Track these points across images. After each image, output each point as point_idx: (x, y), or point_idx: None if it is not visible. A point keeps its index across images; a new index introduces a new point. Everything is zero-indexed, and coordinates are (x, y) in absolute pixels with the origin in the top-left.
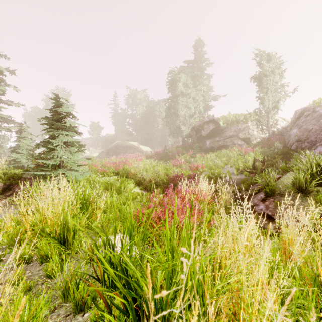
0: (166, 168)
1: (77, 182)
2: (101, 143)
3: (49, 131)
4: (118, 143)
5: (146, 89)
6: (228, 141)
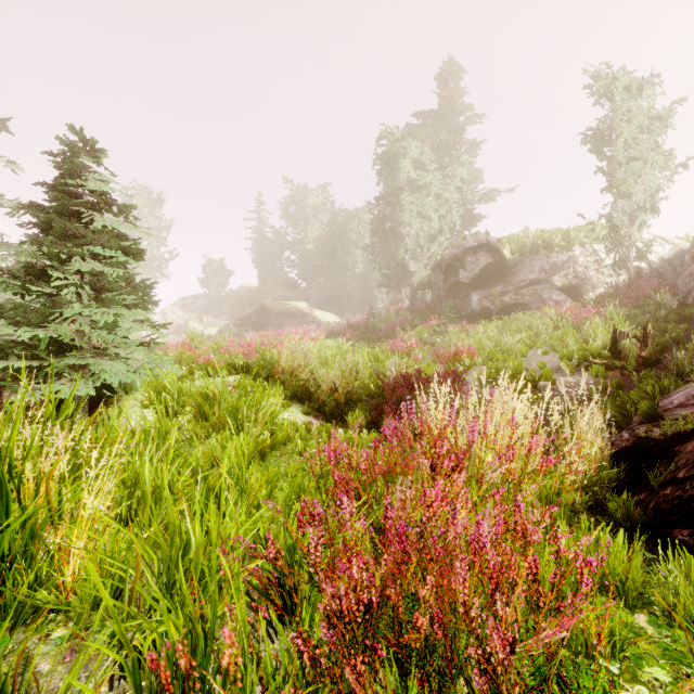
0: (376, 358)
1: (127, 391)
2: (228, 306)
3: (41, 245)
4: (265, 304)
5: (328, 184)
6: (527, 294)
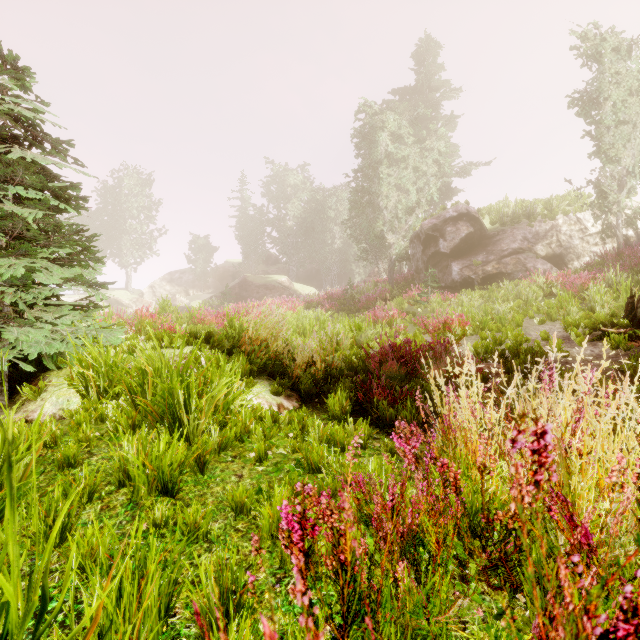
0: (358, 327)
1: (59, 365)
2: (213, 281)
3: None
4: (247, 277)
5: (308, 164)
6: (510, 263)
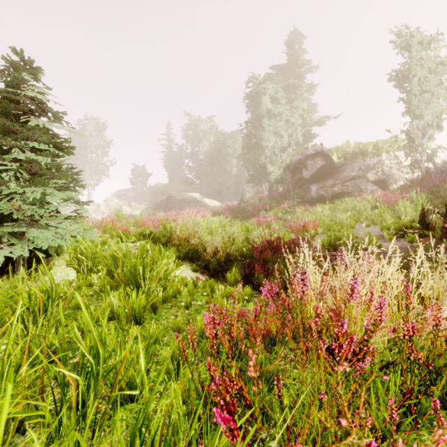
0: (247, 229)
1: (58, 253)
2: (148, 196)
3: None
4: (172, 194)
5: (214, 116)
6: (350, 185)
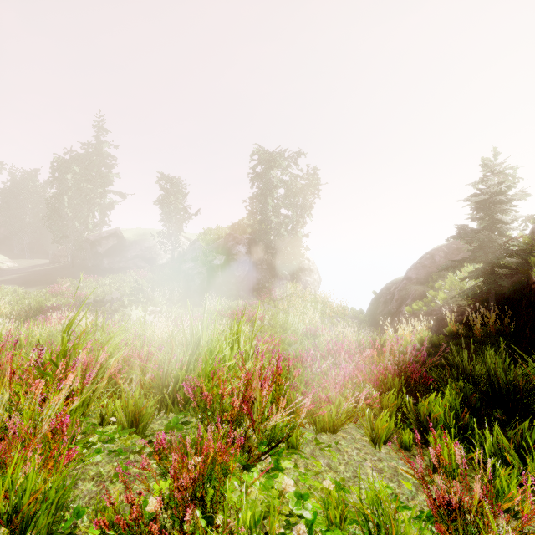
0: (41, 299)
1: None
2: None
3: None
4: None
5: None
6: (130, 261)
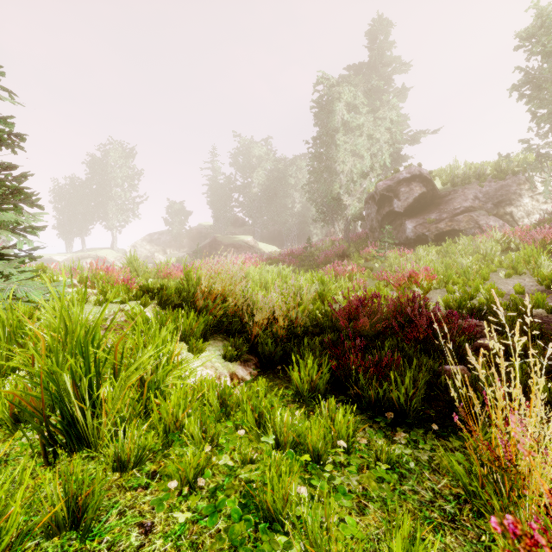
0: (321, 280)
1: None
2: (188, 241)
3: None
4: (216, 237)
5: (271, 137)
6: (463, 220)
